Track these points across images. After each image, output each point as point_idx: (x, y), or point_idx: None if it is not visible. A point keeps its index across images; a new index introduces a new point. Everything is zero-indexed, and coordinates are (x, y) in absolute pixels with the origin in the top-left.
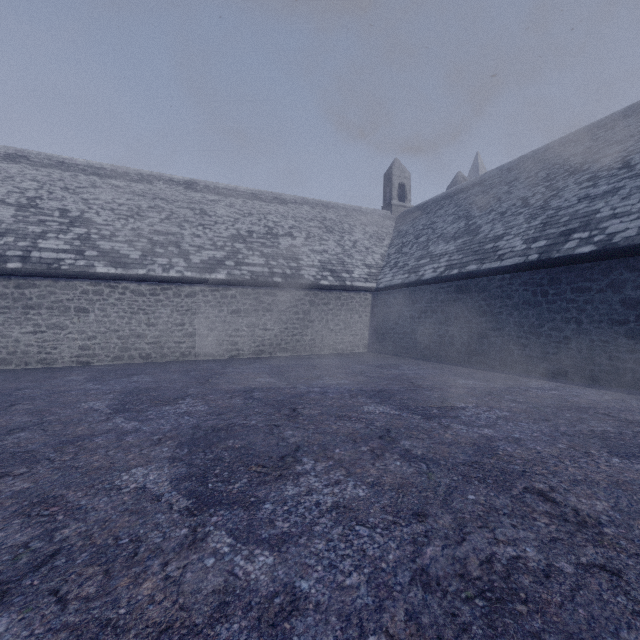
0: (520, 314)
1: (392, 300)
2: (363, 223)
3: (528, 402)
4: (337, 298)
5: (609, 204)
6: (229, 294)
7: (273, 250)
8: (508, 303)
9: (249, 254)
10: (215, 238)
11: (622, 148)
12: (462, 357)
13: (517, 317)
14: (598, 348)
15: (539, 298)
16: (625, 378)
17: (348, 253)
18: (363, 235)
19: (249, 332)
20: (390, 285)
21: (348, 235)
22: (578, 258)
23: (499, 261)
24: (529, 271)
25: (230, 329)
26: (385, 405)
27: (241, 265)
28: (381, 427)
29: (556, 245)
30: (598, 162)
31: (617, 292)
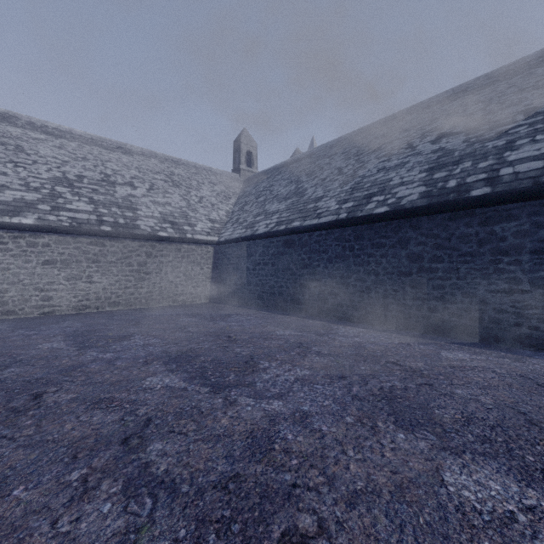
0: (333, 266)
1: (231, 253)
2: (212, 182)
3: (331, 354)
4: (177, 250)
5: (399, 174)
6: (40, 242)
7: (106, 197)
8: (324, 257)
9: (74, 199)
10: (29, 178)
11: (408, 134)
12: (288, 306)
13: (331, 269)
14: (391, 296)
15: (347, 252)
16: (410, 322)
17: (193, 207)
18: (210, 192)
19: (68, 285)
20: (229, 239)
21: (195, 191)
22: (376, 217)
23: (317, 219)
24: (340, 228)
25: (41, 282)
26: (177, 373)
27: (60, 210)
28: (142, 416)
29: (360, 206)
30: (392, 143)
31: (404, 248)
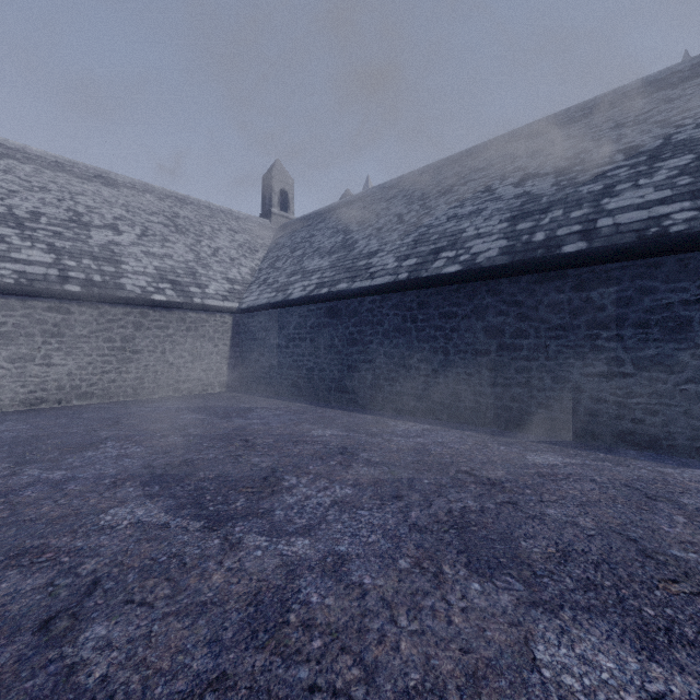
0: (391, 343)
1: (257, 325)
2: (232, 229)
3: (385, 462)
4: (180, 320)
5: (474, 224)
6: None
7: (75, 245)
8: (379, 330)
9: (23, 245)
10: None
11: (485, 174)
12: (332, 395)
13: (388, 347)
14: (464, 382)
15: (409, 324)
16: (487, 415)
17: (204, 262)
18: (230, 243)
19: (13, 370)
20: (254, 305)
21: (208, 240)
22: (445, 278)
23: (370, 279)
24: (399, 292)
25: None
26: (158, 500)
27: (0, 260)
28: (86, 577)
29: (426, 264)
30: (465, 185)
31: (480, 319)
